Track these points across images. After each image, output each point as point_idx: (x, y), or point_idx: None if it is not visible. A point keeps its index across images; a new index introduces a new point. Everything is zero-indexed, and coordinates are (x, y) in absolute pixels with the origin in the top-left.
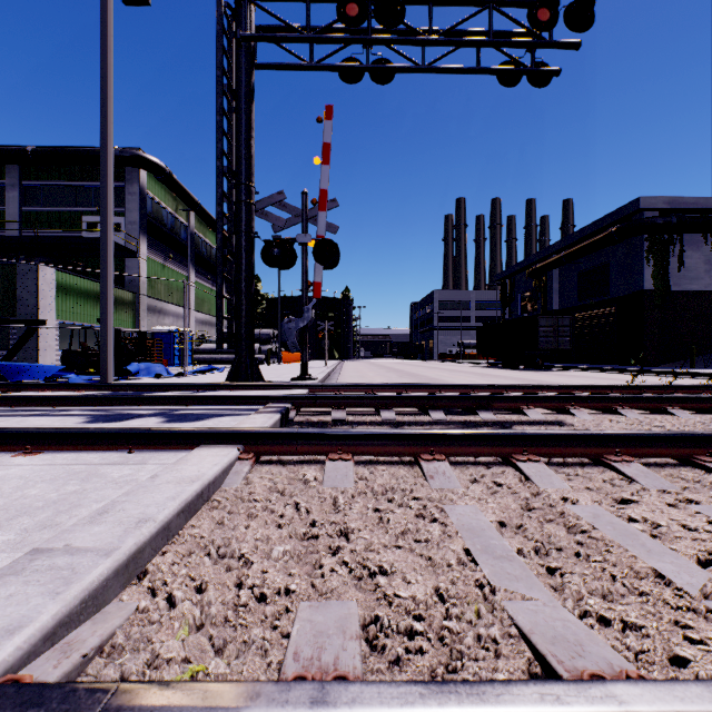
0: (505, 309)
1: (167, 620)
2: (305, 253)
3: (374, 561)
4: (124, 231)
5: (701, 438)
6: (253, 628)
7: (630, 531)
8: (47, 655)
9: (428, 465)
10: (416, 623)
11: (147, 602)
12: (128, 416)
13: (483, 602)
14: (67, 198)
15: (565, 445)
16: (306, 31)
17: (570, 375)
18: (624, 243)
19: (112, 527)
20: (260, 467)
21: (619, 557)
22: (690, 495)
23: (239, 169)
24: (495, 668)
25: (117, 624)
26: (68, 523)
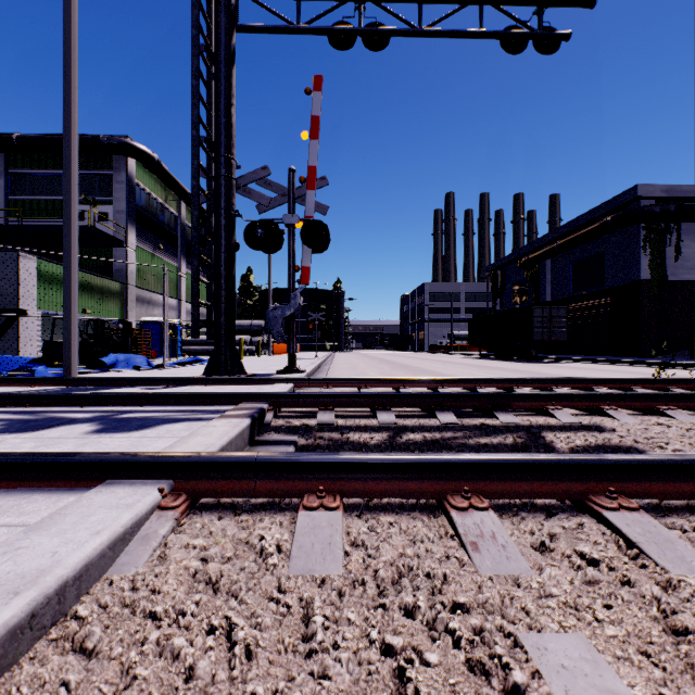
0: (496, 301)
1: None
2: (292, 235)
3: None
4: (110, 220)
5: None
6: None
7: None
8: None
9: (464, 519)
10: None
11: None
12: (54, 422)
13: None
14: (54, 187)
15: (665, 478)
16: None
17: (568, 367)
18: (619, 232)
19: None
20: (194, 520)
21: None
22: None
23: (218, 140)
24: None
25: None
26: None
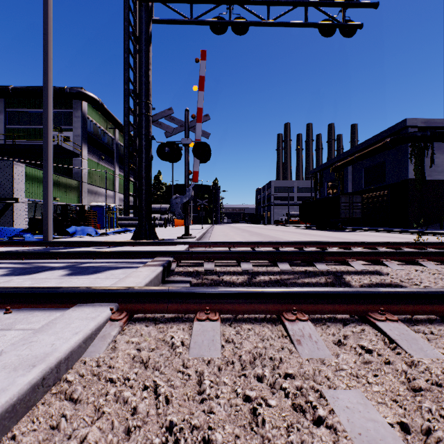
0: (317, 192)
1: None
2: (187, 151)
3: None
4: (71, 141)
5: None
6: None
7: None
8: None
9: (293, 326)
10: None
11: None
12: (41, 269)
13: None
14: (35, 120)
15: (415, 302)
16: None
17: (362, 234)
18: (395, 149)
19: None
20: (131, 327)
21: None
22: None
23: (141, 91)
24: None
25: None
26: None
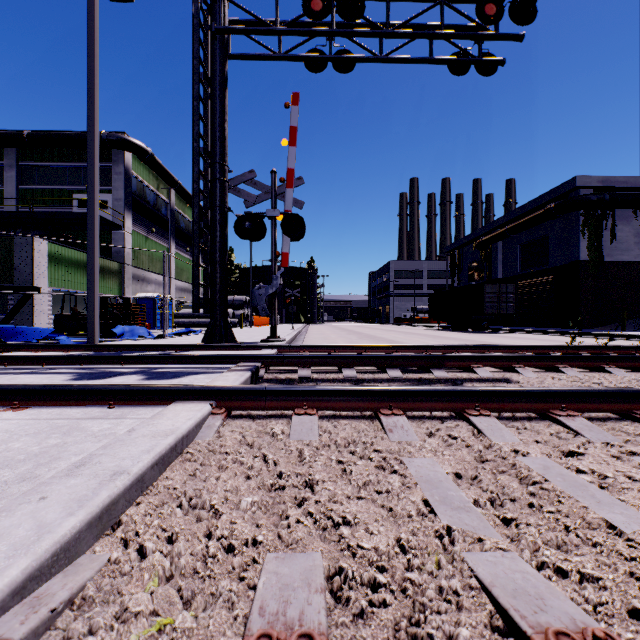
0: (454, 278)
1: (137, 572)
2: (274, 226)
3: (338, 512)
4: (110, 207)
5: (639, 394)
6: (220, 580)
7: (579, 482)
8: (15, 610)
9: (388, 419)
10: (379, 575)
11: (119, 553)
12: (111, 374)
13: (443, 553)
14: (59, 177)
15: (514, 401)
16: (275, 24)
17: (513, 337)
18: (562, 217)
19: (88, 480)
20: (231, 421)
21: (571, 508)
22: (632, 448)
23: (214, 150)
24: (458, 621)
25: (88, 577)
26: (46, 475)
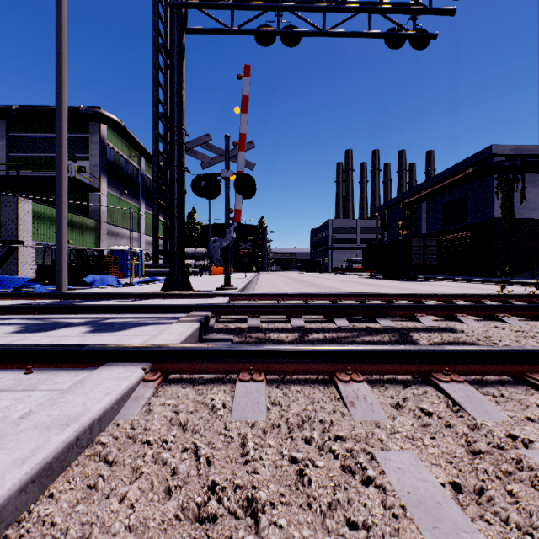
0: (384, 233)
1: None
2: (227, 185)
3: None
4: (88, 172)
5: None
6: None
7: None
8: None
9: (346, 387)
10: None
11: None
12: (58, 325)
13: None
14: (44, 146)
15: (485, 362)
16: None
17: (438, 284)
18: (478, 181)
19: None
20: (166, 389)
21: None
22: None
23: (172, 114)
24: None
25: None
26: None
